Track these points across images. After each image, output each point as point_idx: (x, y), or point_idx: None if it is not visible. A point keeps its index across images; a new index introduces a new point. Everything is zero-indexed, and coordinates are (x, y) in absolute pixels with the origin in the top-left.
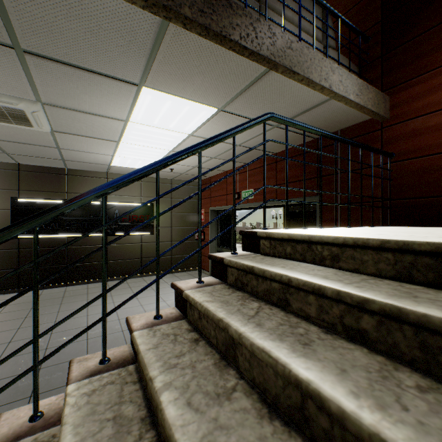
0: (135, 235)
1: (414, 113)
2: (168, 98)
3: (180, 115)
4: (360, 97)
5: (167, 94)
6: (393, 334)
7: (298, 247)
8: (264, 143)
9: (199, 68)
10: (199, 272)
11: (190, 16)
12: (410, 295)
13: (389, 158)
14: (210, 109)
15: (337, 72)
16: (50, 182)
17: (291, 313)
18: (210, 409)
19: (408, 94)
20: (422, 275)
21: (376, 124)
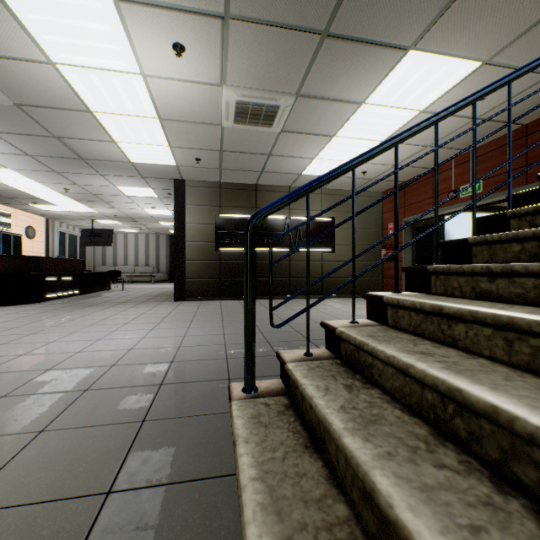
0: (315, 253)
1: None
2: (430, 59)
3: (428, 82)
4: None
5: (431, 55)
6: None
7: None
8: None
9: (493, 6)
10: None
11: None
12: None
13: None
14: (471, 65)
15: None
16: (243, 198)
17: None
18: None
19: None
20: None
21: None
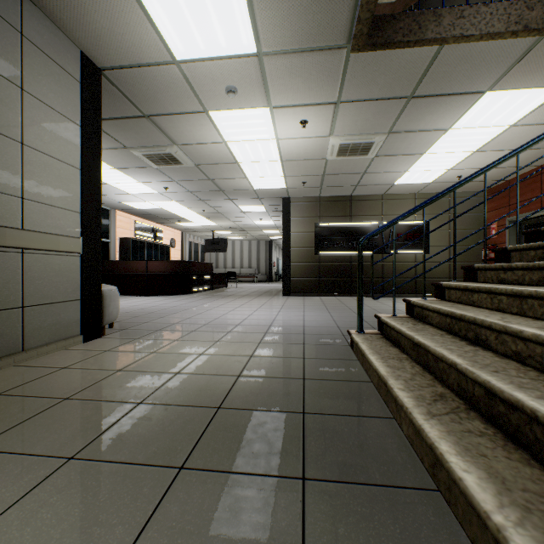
0: (408, 254)
1: None
2: (508, 94)
3: (511, 107)
4: None
5: (508, 91)
6: None
7: None
8: None
9: None
10: None
11: None
12: None
13: None
14: None
15: None
16: (339, 209)
17: None
18: None
19: None
20: None
21: None
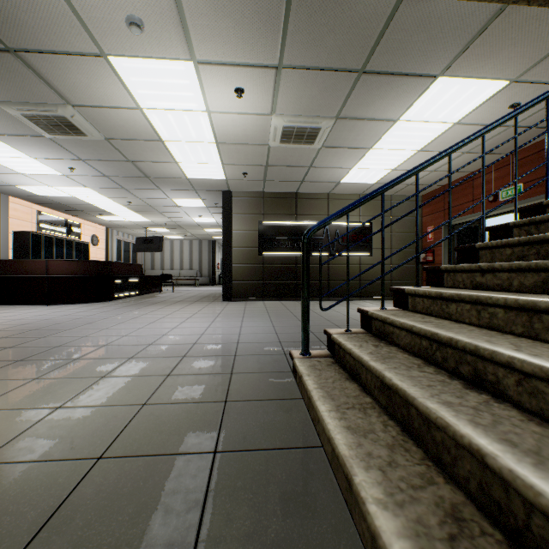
0: (353, 256)
1: None
2: (458, 82)
3: (459, 100)
4: None
5: (459, 79)
6: None
7: None
8: None
9: (513, 39)
10: (547, 196)
11: None
12: None
13: None
14: (499, 84)
15: None
16: (284, 206)
17: None
18: None
19: None
20: None
21: None
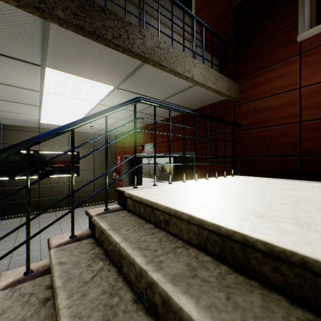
0: (63, 177)
1: (253, 97)
2: (71, 77)
3: (85, 90)
4: (216, 84)
5: (69, 74)
6: (170, 314)
7: (147, 209)
8: (134, 121)
9: (88, 56)
10: (72, 228)
11: (64, 17)
12: (191, 274)
13: (238, 128)
14: (107, 86)
15: (198, 66)
16: None
17: (122, 275)
18: None
19: (250, 83)
20: (212, 248)
21: (230, 103)
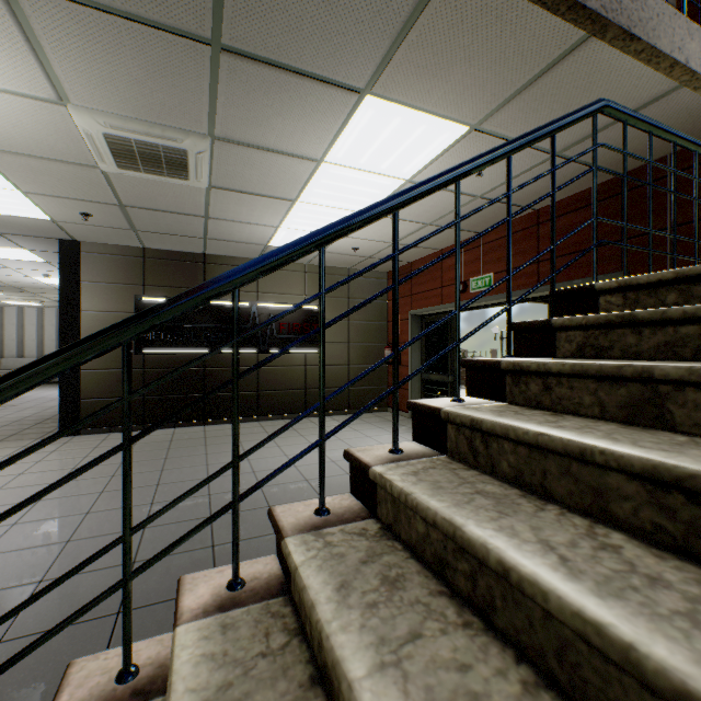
0: (296, 354)
1: None
2: (399, 112)
3: (405, 144)
4: None
5: (399, 106)
6: None
7: (695, 290)
8: (593, 150)
9: (467, 49)
10: (509, 342)
11: None
12: None
13: None
14: (457, 128)
15: (697, 37)
16: (183, 274)
17: None
18: (685, 450)
19: None
20: None
21: None
